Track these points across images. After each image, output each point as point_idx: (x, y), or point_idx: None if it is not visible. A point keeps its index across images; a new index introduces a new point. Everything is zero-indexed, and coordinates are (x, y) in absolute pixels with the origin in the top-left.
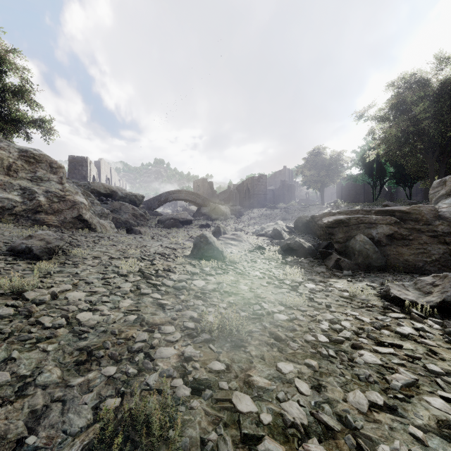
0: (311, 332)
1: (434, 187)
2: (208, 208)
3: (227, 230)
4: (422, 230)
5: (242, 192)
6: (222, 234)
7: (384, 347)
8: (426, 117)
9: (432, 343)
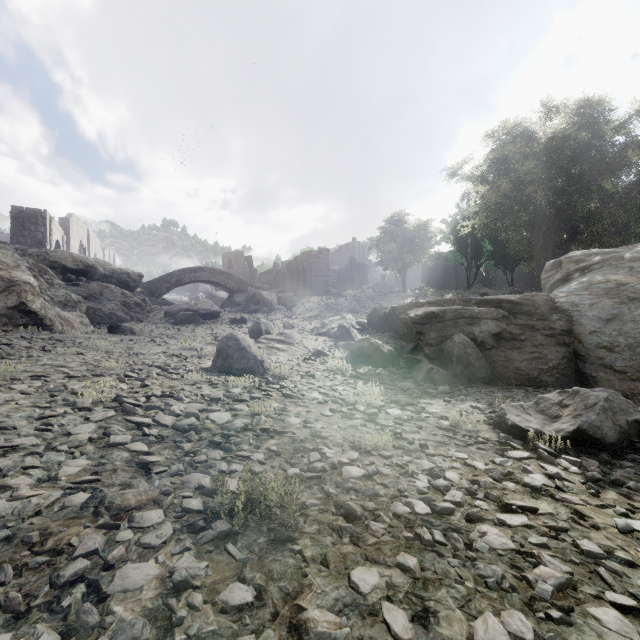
0: (403, 498)
1: (547, 270)
2: (244, 294)
3: (271, 327)
4: (536, 327)
5: (295, 272)
6: (263, 333)
7: (512, 513)
8: (532, 180)
9: (576, 500)
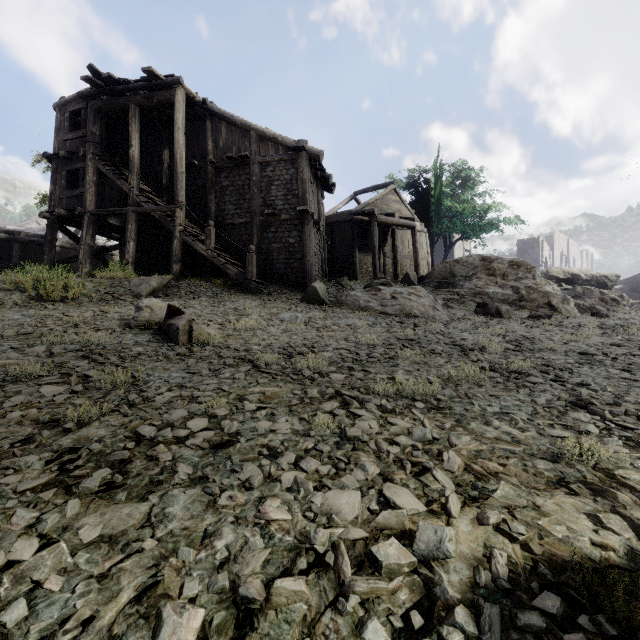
0: None
1: None
2: None
3: None
4: None
5: None
6: None
7: None
8: None
9: None
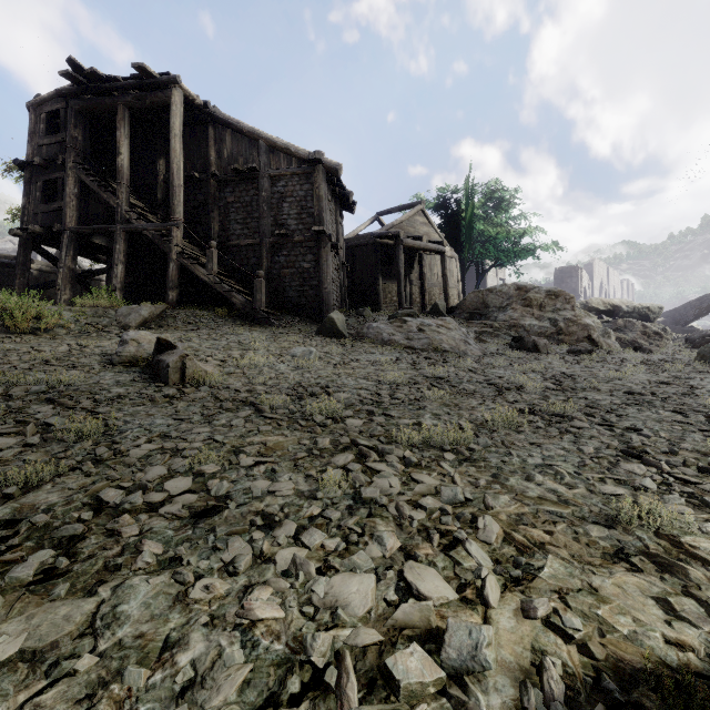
0: None
1: None
2: None
3: None
4: None
5: None
6: None
7: None
8: None
9: None
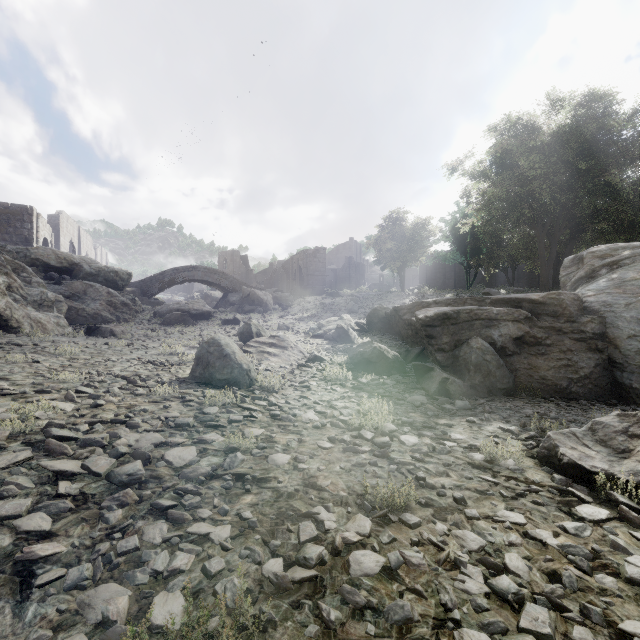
0: (456, 632)
1: (566, 267)
2: (239, 294)
3: (263, 329)
4: (564, 329)
5: (291, 271)
6: (254, 336)
7: None
8: (536, 176)
9: None
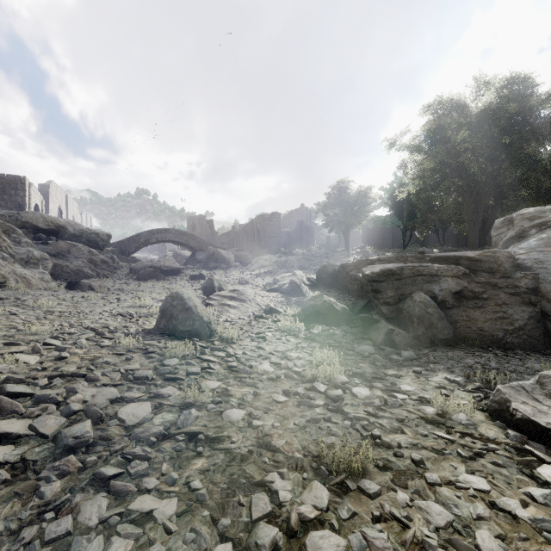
0: None
1: (497, 228)
2: (205, 253)
3: (224, 284)
4: (499, 285)
5: (250, 233)
6: (216, 290)
7: None
8: (465, 149)
9: None
